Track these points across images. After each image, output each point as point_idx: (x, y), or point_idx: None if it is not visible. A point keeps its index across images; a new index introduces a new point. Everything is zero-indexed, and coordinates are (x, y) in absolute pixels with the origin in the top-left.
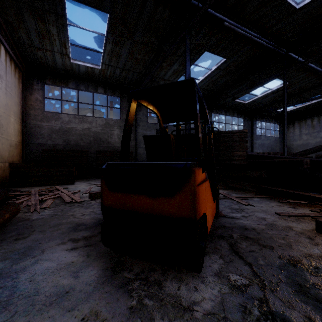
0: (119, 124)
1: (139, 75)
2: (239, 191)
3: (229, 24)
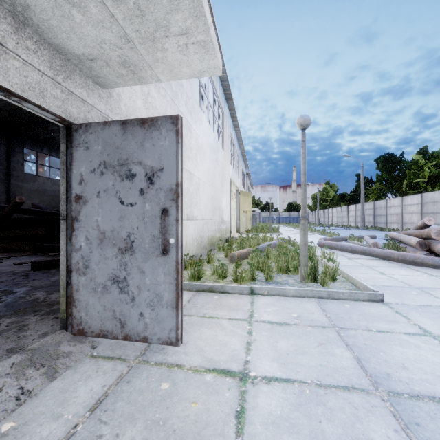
0: None
1: None
2: (17, 253)
3: None
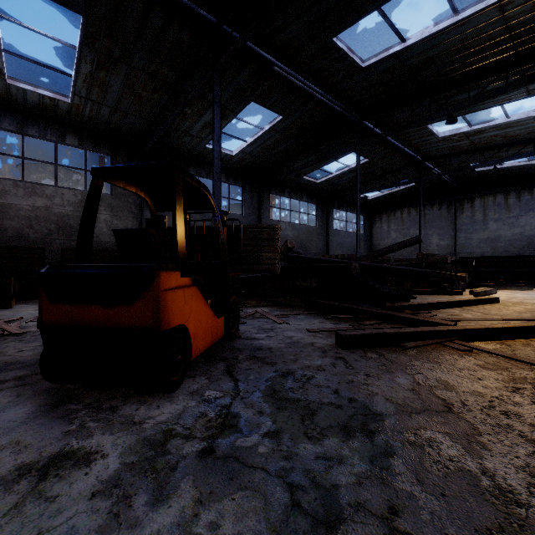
0: (110, 202)
1: (145, 122)
2: (287, 308)
3: (280, 70)
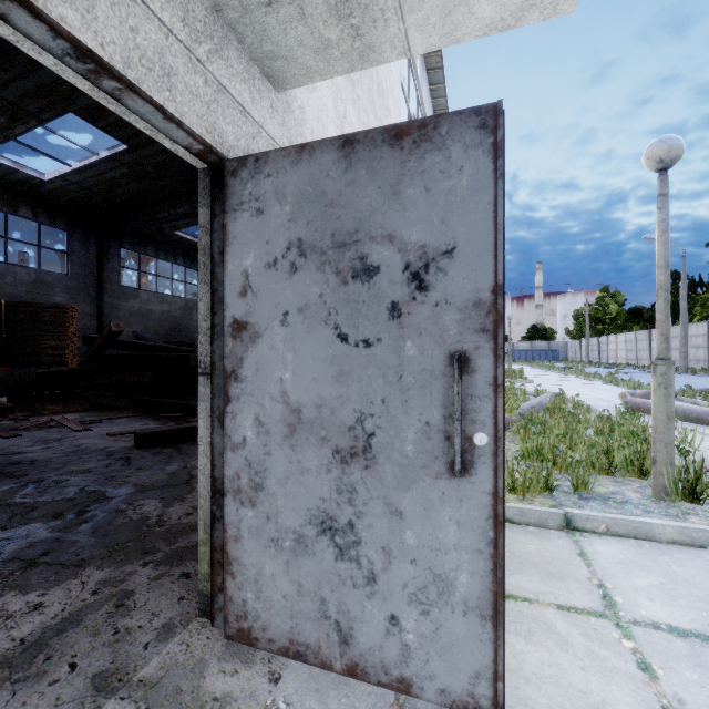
0: None
1: None
2: (112, 412)
3: None
